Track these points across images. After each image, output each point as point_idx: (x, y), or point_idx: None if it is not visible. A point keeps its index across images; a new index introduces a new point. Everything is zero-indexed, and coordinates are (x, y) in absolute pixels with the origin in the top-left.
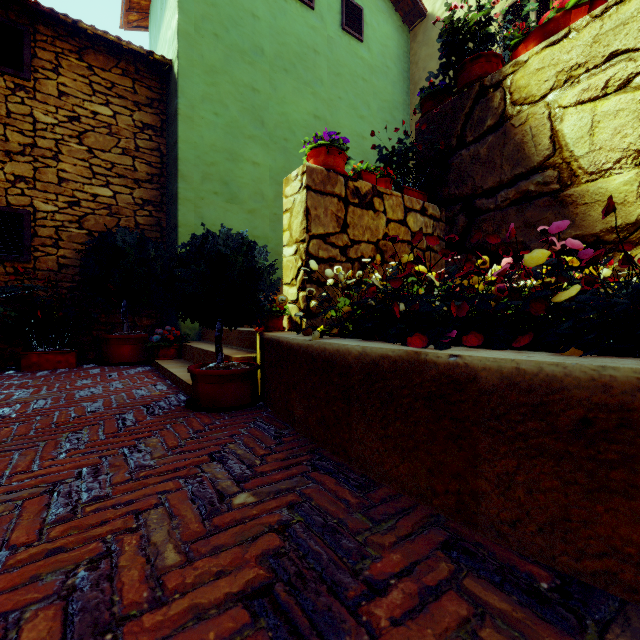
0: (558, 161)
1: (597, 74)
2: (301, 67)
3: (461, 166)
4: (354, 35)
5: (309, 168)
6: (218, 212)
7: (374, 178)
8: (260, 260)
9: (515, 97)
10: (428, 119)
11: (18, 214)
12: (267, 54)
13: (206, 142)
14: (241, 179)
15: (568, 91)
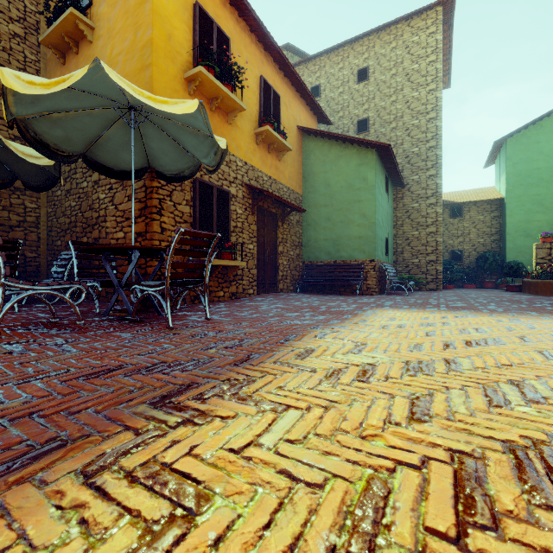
0: None
1: None
2: None
3: None
4: None
5: (536, 244)
6: (521, 241)
7: None
8: (520, 266)
9: None
10: None
11: (460, 251)
12: (545, 179)
13: (516, 220)
14: (531, 228)
15: None
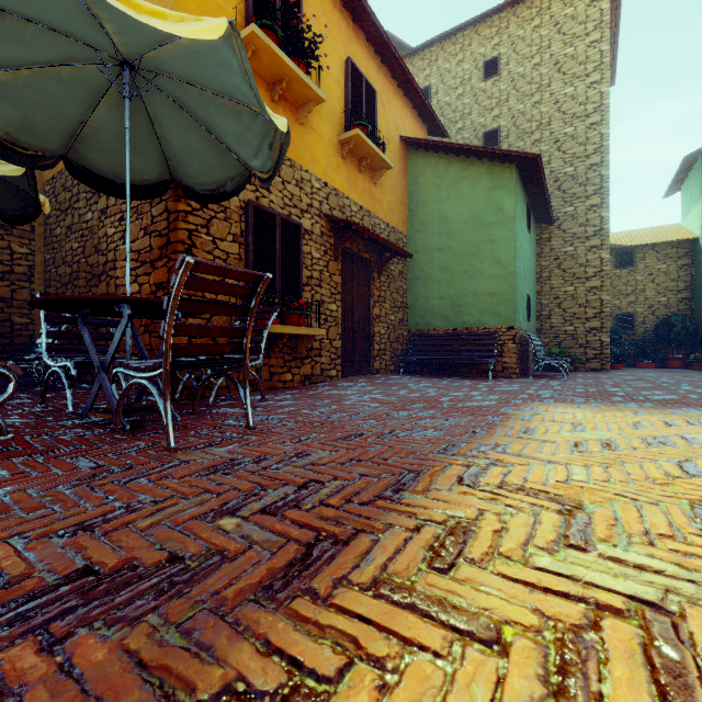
0: None
1: None
2: None
3: None
4: None
5: None
6: None
7: None
8: None
9: None
10: None
11: (630, 315)
12: None
13: None
14: None
15: None
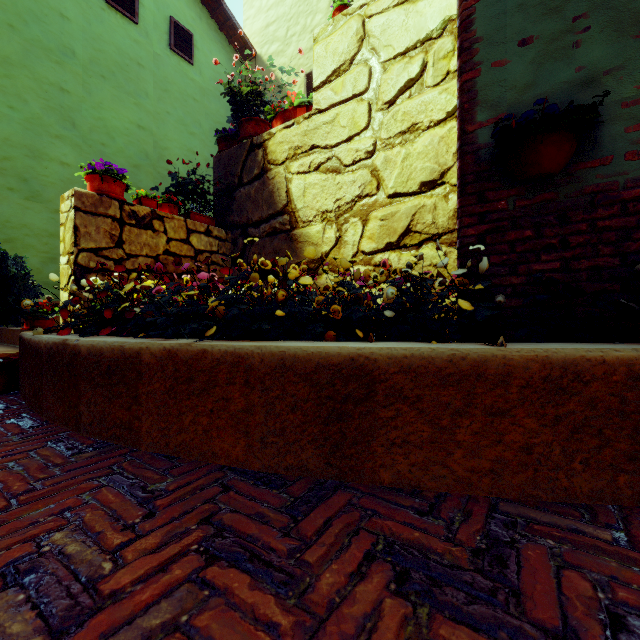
0: (290, 210)
1: (306, 157)
2: (122, 77)
3: (241, 200)
4: (184, 57)
5: (78, 192)
6: (14, 209)
7: (155, 204)
8: (12, 269)
9: (269, 158)
10: (221, 157)
11: None
12: (80, 57)
13: None
14: (46, 178)
15: (294, 163)
